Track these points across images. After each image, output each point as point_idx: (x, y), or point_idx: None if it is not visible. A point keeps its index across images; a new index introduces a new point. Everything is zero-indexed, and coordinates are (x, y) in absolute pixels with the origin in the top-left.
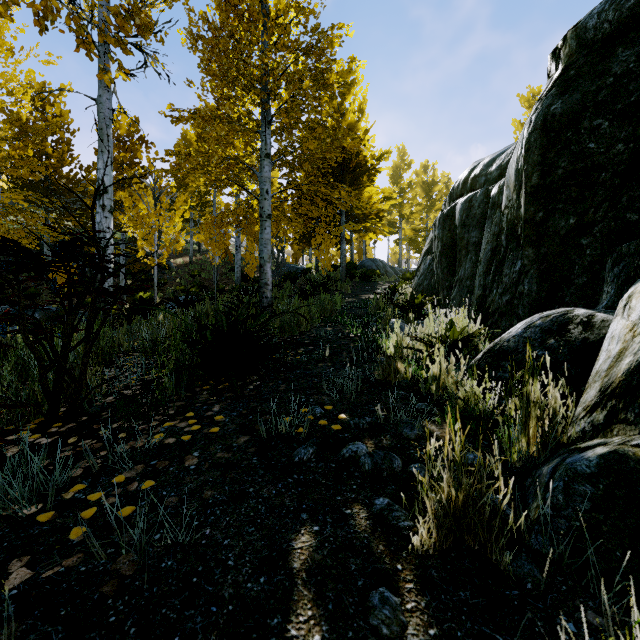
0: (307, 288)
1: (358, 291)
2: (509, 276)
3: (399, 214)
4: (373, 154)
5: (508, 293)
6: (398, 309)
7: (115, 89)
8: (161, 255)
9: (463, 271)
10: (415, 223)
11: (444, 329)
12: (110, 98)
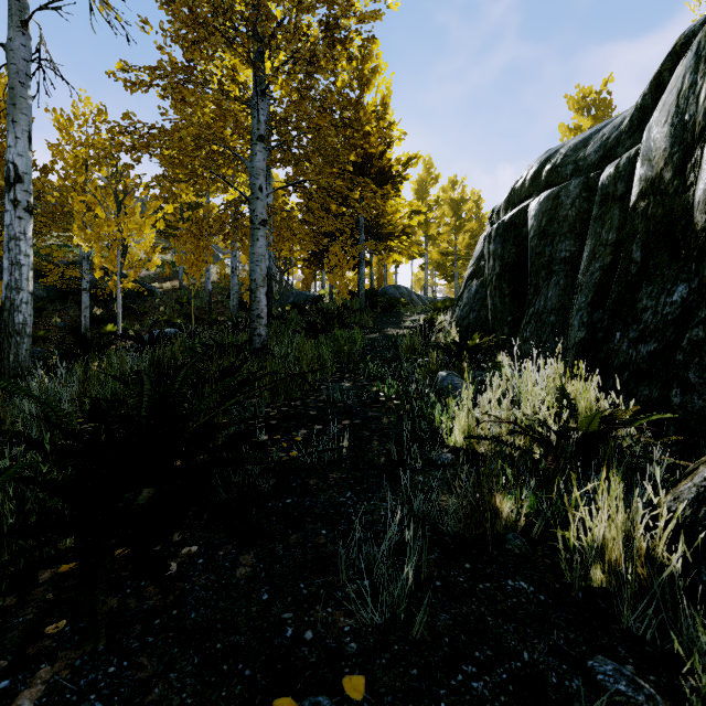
0: (318, 320)
1: (381, 324)
2: (654, 311)
3: (425, 235)
4: (399, 158)
5: (653, 340)
6: (439, 351)
7: (42, 38)
8: (144, 278)
9: (543, 301)
10: (442, 246)
11: (546, 400)
12: (27, 44)
